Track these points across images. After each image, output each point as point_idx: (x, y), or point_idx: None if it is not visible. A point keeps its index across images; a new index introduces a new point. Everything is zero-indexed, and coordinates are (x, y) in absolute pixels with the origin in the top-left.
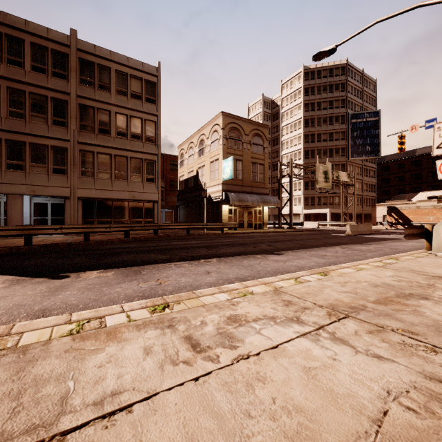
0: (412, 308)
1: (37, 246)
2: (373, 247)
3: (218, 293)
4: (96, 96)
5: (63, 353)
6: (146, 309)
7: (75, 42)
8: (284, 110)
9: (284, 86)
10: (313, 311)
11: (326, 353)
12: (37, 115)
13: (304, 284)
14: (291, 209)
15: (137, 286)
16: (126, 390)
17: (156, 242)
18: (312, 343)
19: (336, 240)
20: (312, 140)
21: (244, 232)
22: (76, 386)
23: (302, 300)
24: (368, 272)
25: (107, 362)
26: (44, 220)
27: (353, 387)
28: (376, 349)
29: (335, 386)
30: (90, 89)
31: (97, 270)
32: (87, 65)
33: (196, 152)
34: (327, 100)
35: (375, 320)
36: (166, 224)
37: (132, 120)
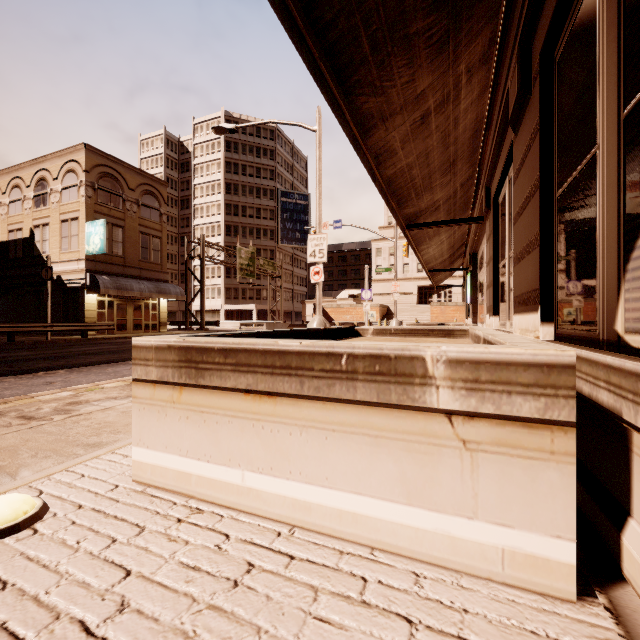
0: None
1: None
2: None
3: (61, 392)
4: None
5: None
6: None
7: None
8: (197, 162)
9: (198, 128)
10: None
11: None
12: None
13: None
14: (203, 304)
15: None
16: None
17: None
18: None
19: None
20: (236, 213)
21: (127, 336)
22: None
23: None
24: None
25: None
26: None
27: None
28: None
29: None
30: None
31: None
32: None
33: (29, 198)
34: (253, 165)
35: None
36: None
37: None
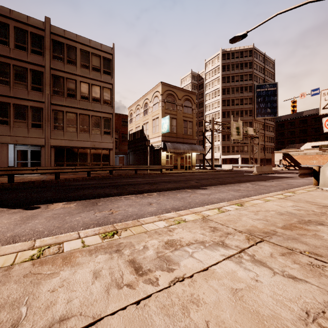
0: (313, 232)
1: (18, 183)
2: (274, 183)
3: (158, 221)
4: (65, 68)
5: (22, 278)
6: (99, 235)
7: (49, 27)
8: (207, 82)
9: (207, 64)
10: (234, 236)
11: (249, 274)
12: (19, 82)
13: (225, 213)
14: (213, 155)
15: (93, 215)
16: (73, 315)
17: (111, 180)
18: (236, 265)
19: (246, 178)
20: (228, 104)
21: (178, 172)
22: (28, 312)
23: (225, 226)
24: (274, 203)
25: (59, 287)
26: (25, 163)
27: (276, 309)
28: (290, 270)
29: (260, 307)
30: (60, 63)
31: (63, 202)
32: (58, 45)
33: (142, 112)
34: (238, 74)
35: (285, 243)
36: (119, 166)
37: (93, 87)
